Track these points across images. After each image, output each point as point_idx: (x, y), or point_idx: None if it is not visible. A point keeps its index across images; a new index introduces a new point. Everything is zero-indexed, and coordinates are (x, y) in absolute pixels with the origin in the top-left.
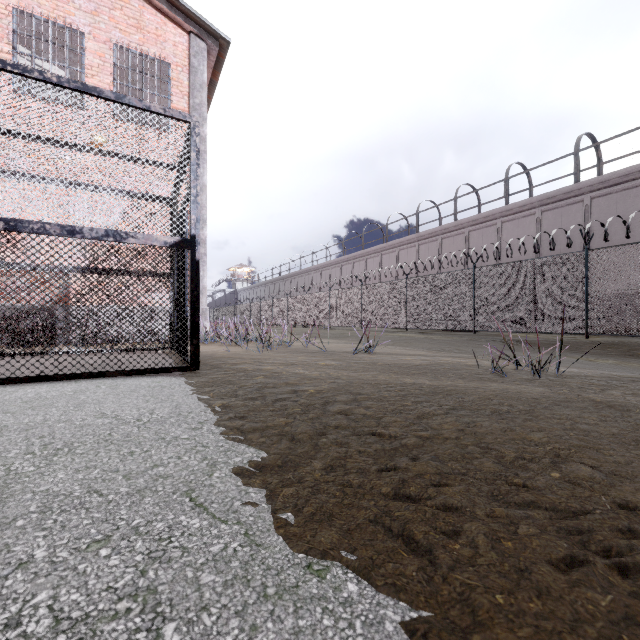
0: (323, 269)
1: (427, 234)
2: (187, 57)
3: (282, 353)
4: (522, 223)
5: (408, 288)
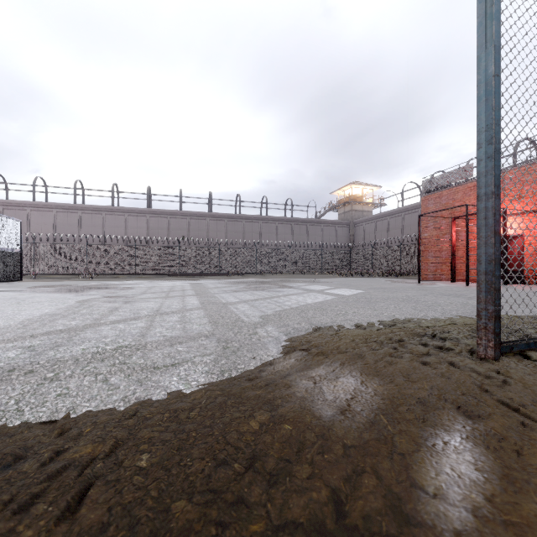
0: None
1: None
2: None
3: None
4: (45, 214)
5: None
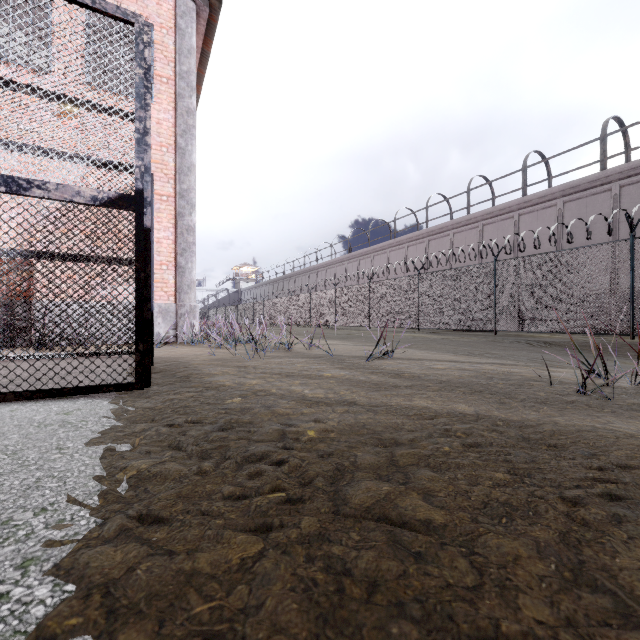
0: (328, 267)
1: (437, 229)
2: (173, 18)
3: (278, 358)
4: (542, 215)
5: (420, 285)
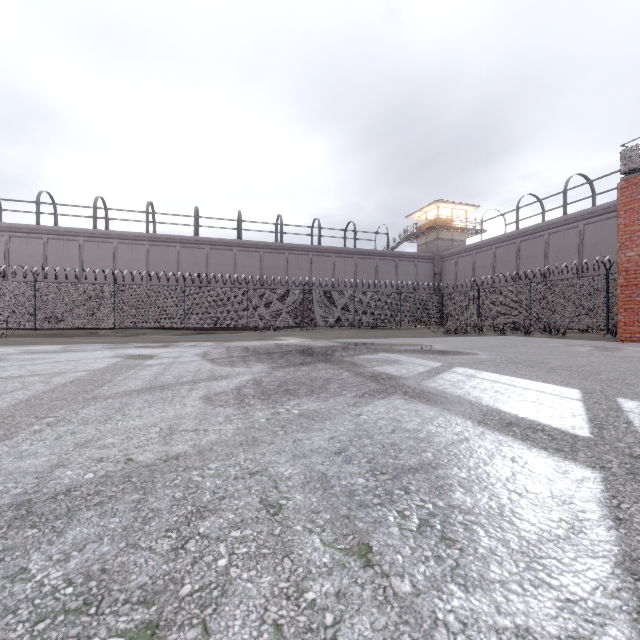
0: None
1: None
2: None
3: None
4: None
5: None
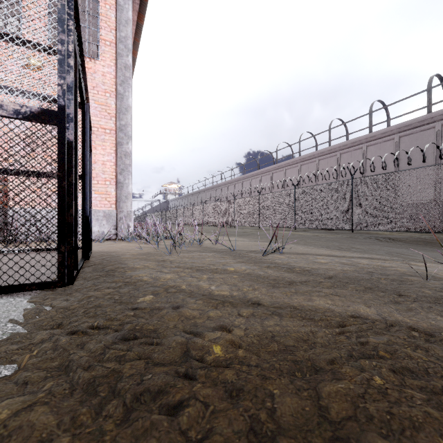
0: (229, 184)
1: (307, 157)
2: None
3: (191, 253)
4: (383, 146)
5: (296, 196)
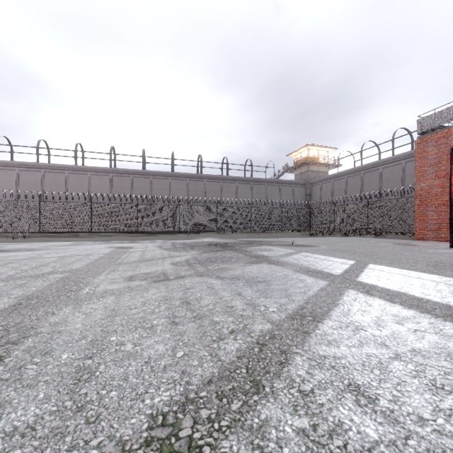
0: None
1: None
2: None
3: None
4: (8, 173)
5: None
